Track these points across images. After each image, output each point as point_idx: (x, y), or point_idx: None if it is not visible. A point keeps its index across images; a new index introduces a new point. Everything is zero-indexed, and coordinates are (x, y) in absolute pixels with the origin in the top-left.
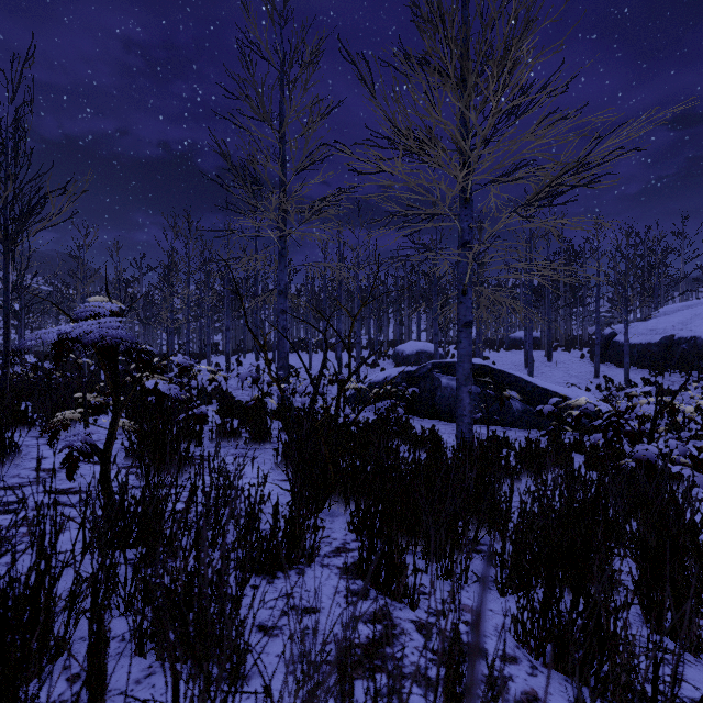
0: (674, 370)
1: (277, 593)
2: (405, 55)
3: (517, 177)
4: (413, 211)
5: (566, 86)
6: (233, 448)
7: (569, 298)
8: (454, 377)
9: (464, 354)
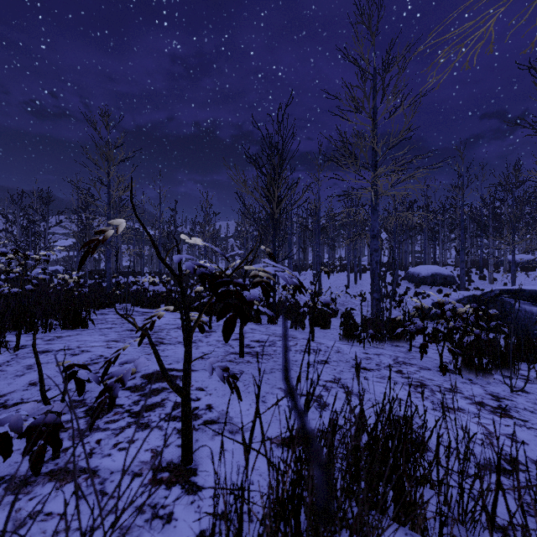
0: None
1: None
2: None
3: None
4: None
5: None
6: None
7: None
8: (524, 301)
9: None
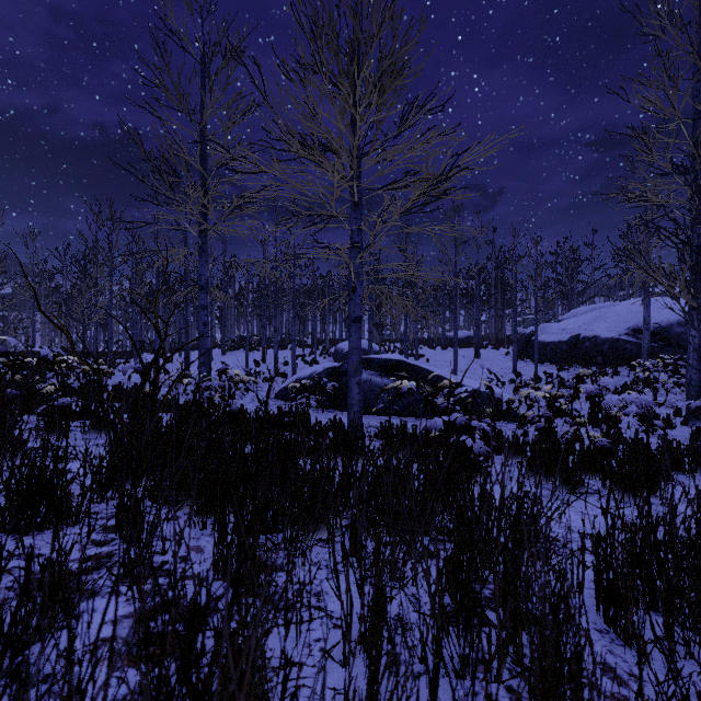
0: (579, 366)
1: (14, 546)
2: (299, 63)
3: (401, 185)
4: (310, 211)
5: (442, 106)
6: (104, 439)
7: (501, 300)
8: (374, 372)
9: (353, 347)
